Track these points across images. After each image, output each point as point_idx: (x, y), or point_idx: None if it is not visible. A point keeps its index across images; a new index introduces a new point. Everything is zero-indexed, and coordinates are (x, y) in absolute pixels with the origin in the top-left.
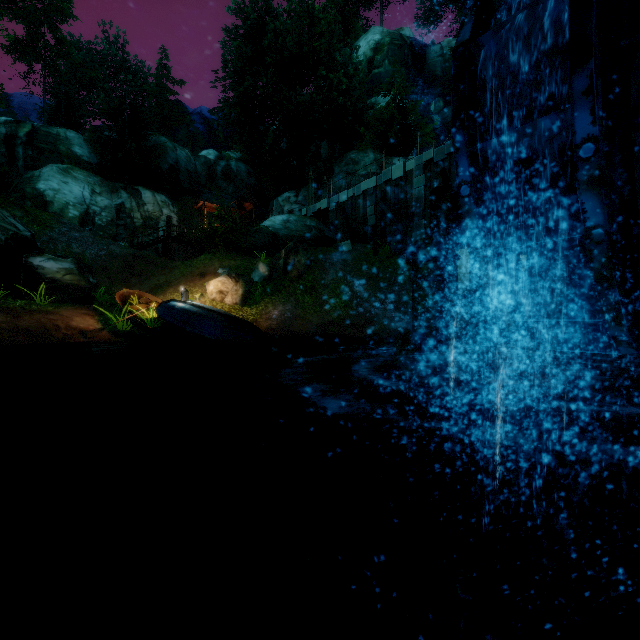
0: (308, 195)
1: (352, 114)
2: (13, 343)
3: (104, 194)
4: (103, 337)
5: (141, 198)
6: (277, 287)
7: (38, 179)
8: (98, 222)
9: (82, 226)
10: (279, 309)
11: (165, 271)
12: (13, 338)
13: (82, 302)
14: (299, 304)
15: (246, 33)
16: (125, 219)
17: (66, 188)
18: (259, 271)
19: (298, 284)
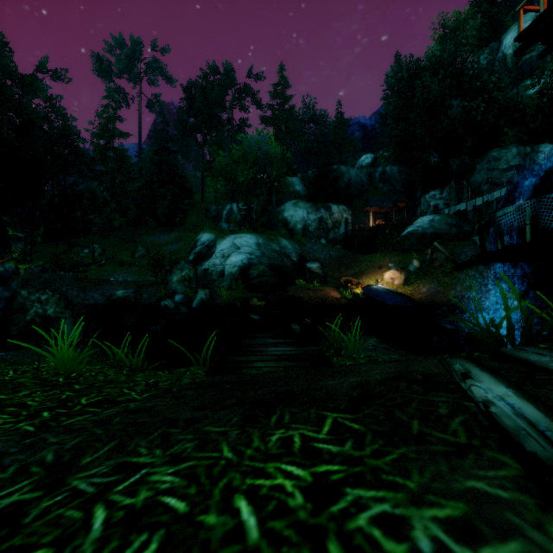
0: (450, 199)
1: (496, 112)
2: (319, 303)
3: (313, 212)
4: (344, 301)
5: (331, 210)
6: (425, 273)
7: (284, 211)
8: (310, 229)
9: (303, 233)
10: (426, 287)
11: (357, 264)
12: (318, 301)
13: (324, 282)
14: (440, 284)
15: (400, 88)
16: (323, 225)
17: (296, 213)
18: (413, 264)
19: (439, 270)
